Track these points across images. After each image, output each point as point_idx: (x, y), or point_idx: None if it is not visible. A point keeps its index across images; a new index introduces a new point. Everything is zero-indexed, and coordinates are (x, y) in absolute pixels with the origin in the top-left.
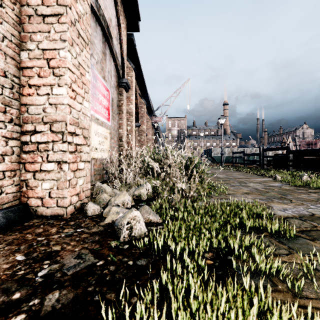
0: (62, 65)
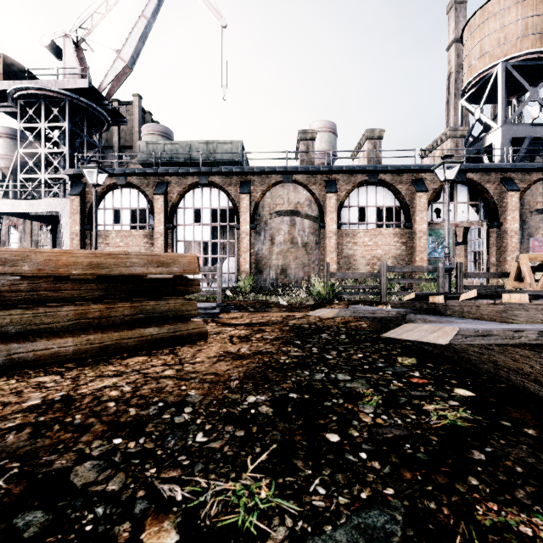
0: (507, 261)
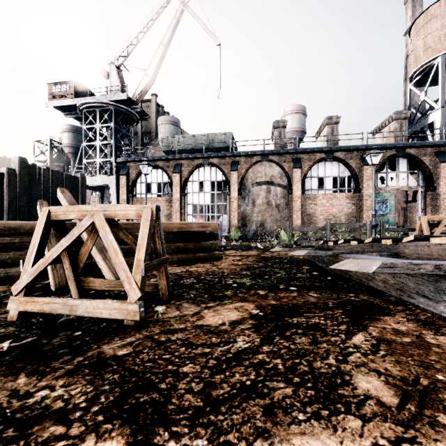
0: None
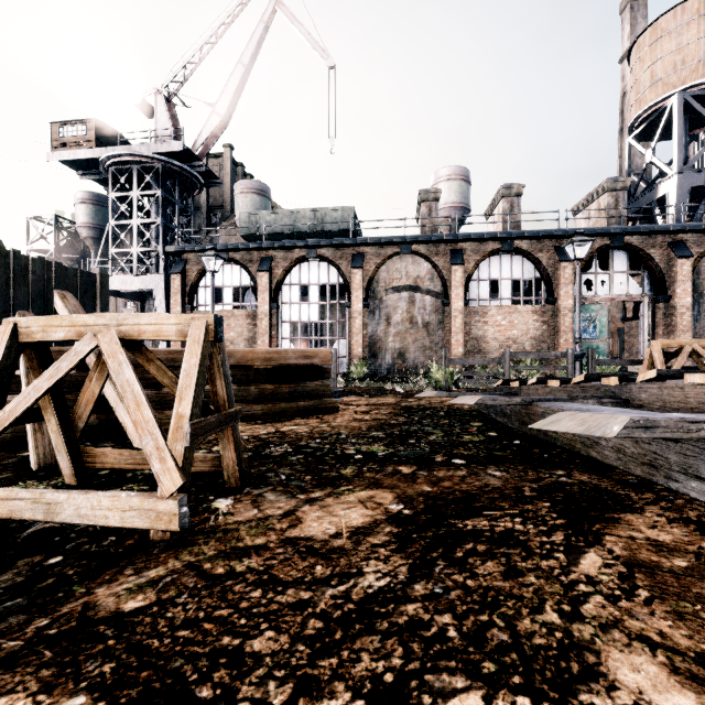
0: None
